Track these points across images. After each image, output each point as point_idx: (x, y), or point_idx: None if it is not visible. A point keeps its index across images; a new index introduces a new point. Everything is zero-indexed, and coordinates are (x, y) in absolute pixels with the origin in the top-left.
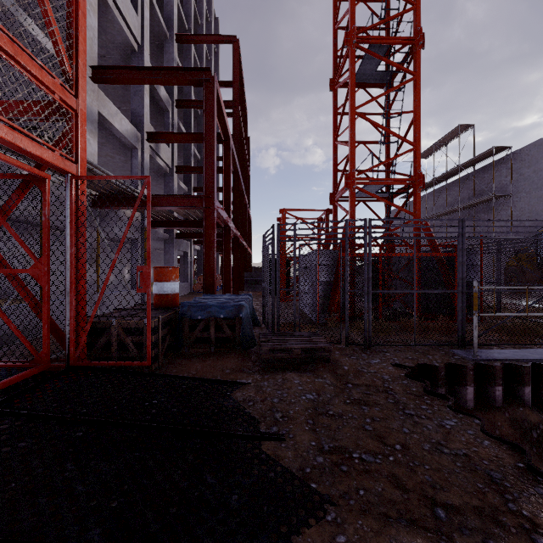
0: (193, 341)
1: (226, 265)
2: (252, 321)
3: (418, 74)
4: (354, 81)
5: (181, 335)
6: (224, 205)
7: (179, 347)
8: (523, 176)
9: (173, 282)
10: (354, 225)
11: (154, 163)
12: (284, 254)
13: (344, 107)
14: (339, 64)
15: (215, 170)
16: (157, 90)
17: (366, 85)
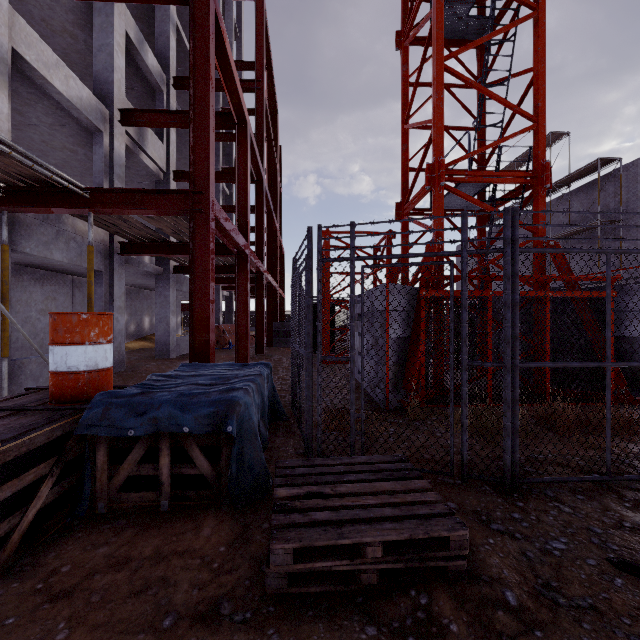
0: (122, 485)
1: (242, 311)
2: (271, 413)
3: (542, 6)
4: (441, 14)
5: (89, 475)
6: (238, 222)
7: (81, 504)
8: (636, 197)
9: (92, 346)
10: (441, 246)
11: (139, 163)
12: (328, 296)
13: (421, 65)
14: (412, 4)
15: (210, 148)
16: (141, 54)
17: (449, 42)
